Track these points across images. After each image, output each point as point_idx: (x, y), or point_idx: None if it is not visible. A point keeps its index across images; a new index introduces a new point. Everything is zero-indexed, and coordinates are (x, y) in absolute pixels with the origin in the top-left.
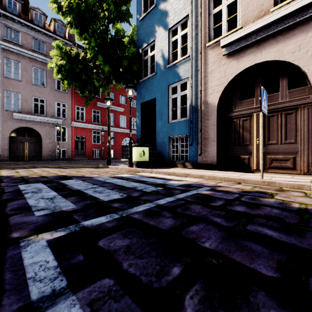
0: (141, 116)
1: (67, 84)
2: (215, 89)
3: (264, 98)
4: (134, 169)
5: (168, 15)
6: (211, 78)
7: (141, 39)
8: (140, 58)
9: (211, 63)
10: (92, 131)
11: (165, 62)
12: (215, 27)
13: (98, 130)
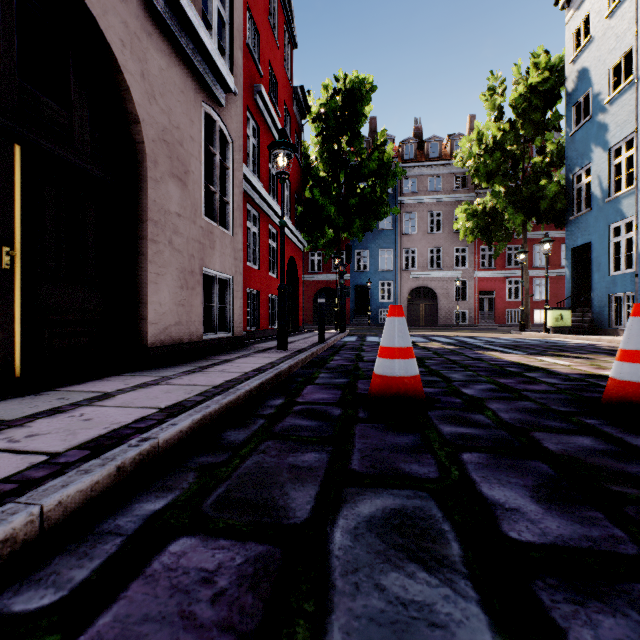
0: (571, 266)
1: (471, 237)
2: None
3: None
4: (549, 335)
5: (608, 131)
6: None
7: (571, 160)
8: (570, 186)
9: None
10: (505, 281)
11: (603, 194)
12: None
13: (516, 278)
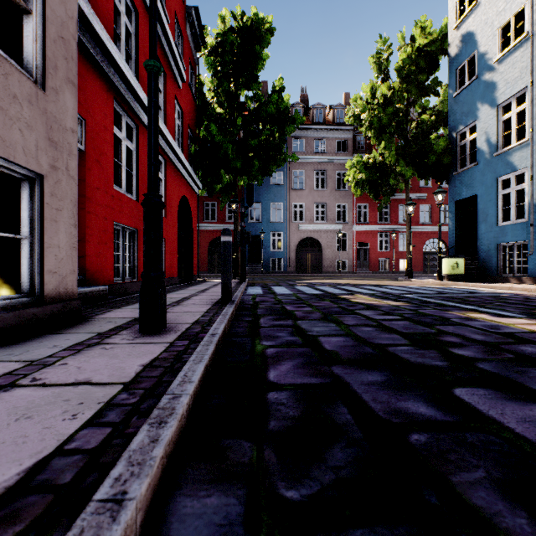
0: (454, 218)
1: (359, 191)
2: None
3: None
4: (444, 283)
5: (496, 88)
6: None
7: (454, 120)
8: (454, 144)
9: None
10: (377, 234)
11: (491, 149)
12: None
13: (386, 232)
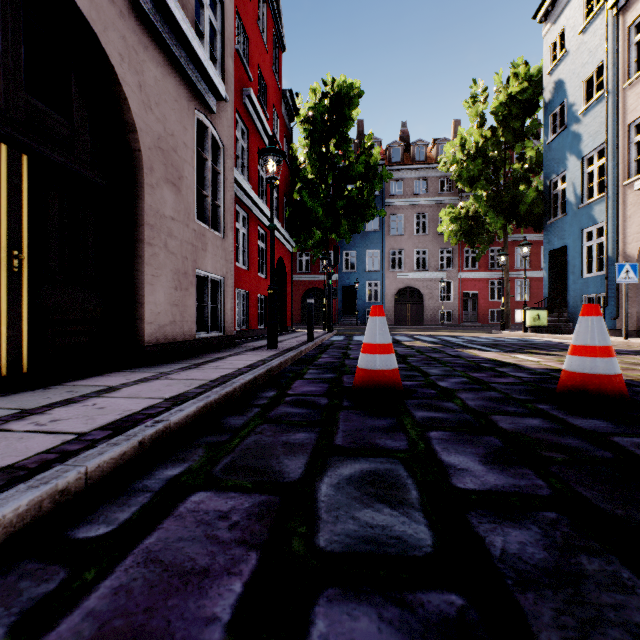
0: (548, 268)
1: (455, 240)
2: (634, 238)
3: (626, 271)
4: (527, 335)
5: (581, 140)
6: (629, 224)
7: (548, 168)
8: (547, 192)
9: (629, 206)
10: (488, 282)
11: (577, 200)
12: (637, 159)
13: (499, 279)
